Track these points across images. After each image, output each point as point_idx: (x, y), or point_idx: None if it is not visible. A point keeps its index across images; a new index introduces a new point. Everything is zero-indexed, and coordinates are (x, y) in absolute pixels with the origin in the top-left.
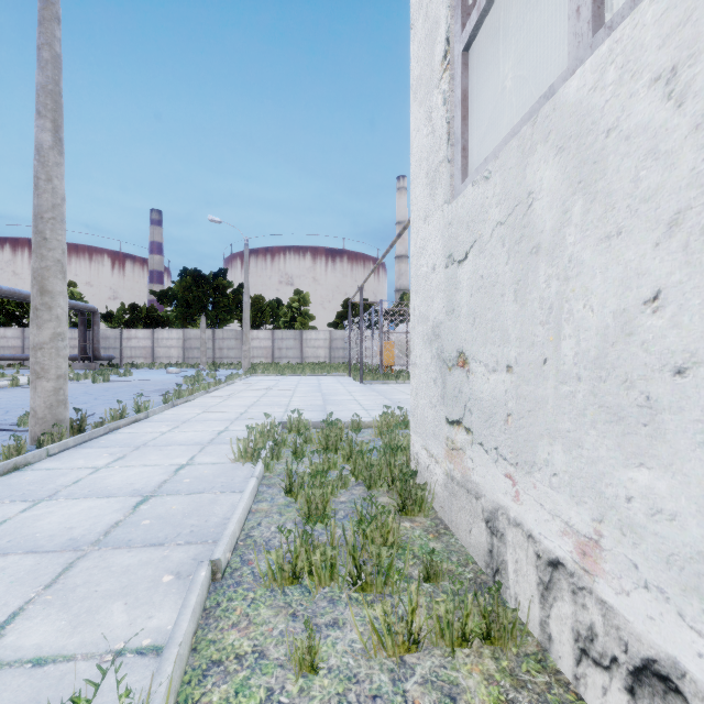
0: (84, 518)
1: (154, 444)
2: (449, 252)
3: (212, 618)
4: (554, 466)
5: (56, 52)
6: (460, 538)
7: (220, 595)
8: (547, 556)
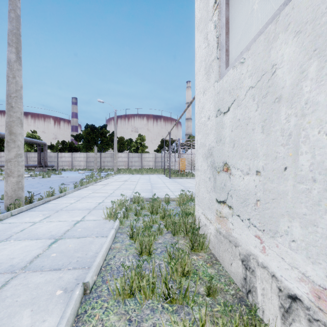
0: (21, 252)
1: (66, 209)
2: (218, 108)
3: (81, 322)
4: (293, 236)
5: (18, 14)
6: (225, 266)
7: (87, 305)
8: (287, 291)
